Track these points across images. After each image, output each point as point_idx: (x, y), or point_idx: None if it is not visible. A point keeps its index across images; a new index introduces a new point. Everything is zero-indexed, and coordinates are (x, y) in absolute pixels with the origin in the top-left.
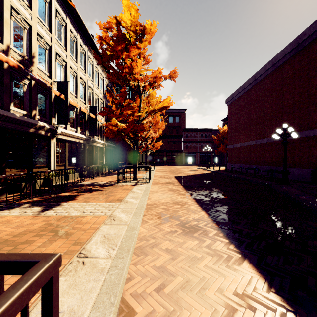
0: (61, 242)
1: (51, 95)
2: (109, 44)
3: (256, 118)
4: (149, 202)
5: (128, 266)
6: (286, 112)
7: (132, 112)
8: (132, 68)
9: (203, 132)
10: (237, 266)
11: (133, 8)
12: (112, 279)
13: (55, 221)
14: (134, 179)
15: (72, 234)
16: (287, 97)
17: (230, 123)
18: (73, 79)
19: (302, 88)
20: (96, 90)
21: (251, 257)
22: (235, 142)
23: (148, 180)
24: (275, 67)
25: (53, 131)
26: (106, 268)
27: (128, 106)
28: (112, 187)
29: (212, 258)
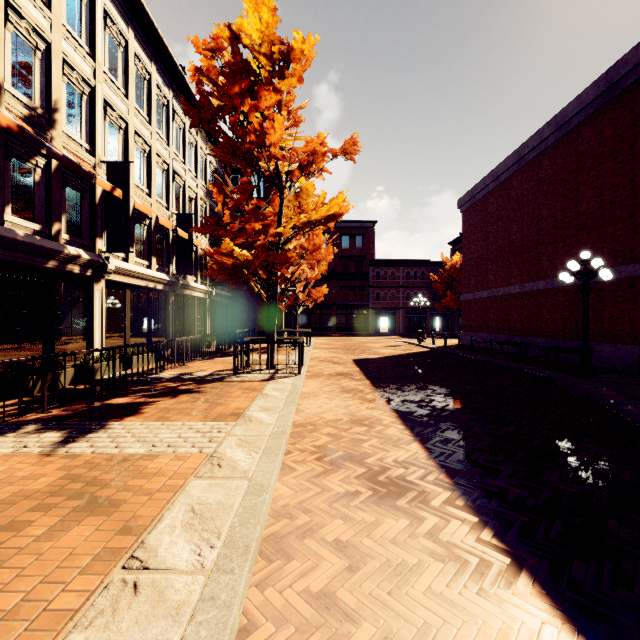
0: (91, 527)
1: (94, 190)
2: (215, 83)
3: (522, 238)
4: (299, 420)
5: (244, 593)
6: (585, 227)
7: (262, 225)
8: (264, 133)
9: (411, 266)
10: (504, 590)
11: (267, 6)
12: (200, 639)
13: (88, 468)
14: (270, 366)
15: (120, 502)
16: (588, 196)
17: (466, 249)
18: (142, 157)
19: (621, 176)
20: (191, 181)
21: (534, 564)
22: (478, 288)
23: (298, 368)
24: (561, 132)
25: (98, 265)
26: (188, 604)
27: (254, 213)
28: (221, 384)
29: (444, 568)
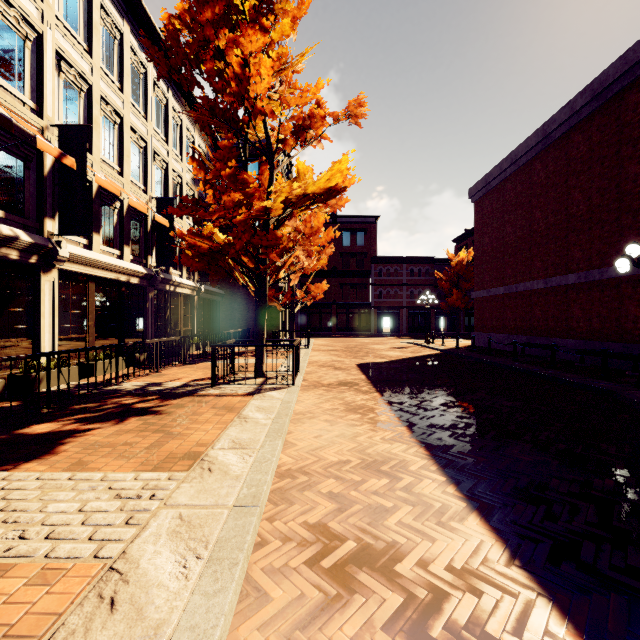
0: None
1: (42, 159)
2: (190, 27)
3: (547, 226)
4: (287, 464)
5: None
6: (631, 209)
7: (243, 195)
8: (246, 78)
9: (414, 263)
10: None
11: None
12: None
13: None
14: (258, 374)
15: None
16: (634, 172)
17: (479, 242)
18: (112, 128)
19: None
20: (175, 164)
21: None
22: (492, 284)
23: (292, 377)
24: (598, 101)
25: (46, 251)
26: None
27: (234, 180)
28: (191, 400)
29: None
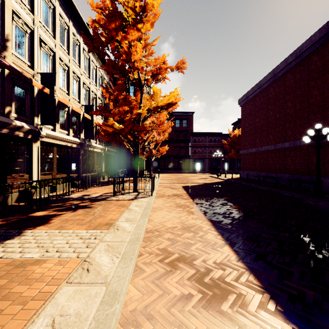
0: None
1: (33, 89)
2: (103, 27)
3: (275, 119)
4: (150, 227)
5: None
6: (313, 111)
7: (129, 107)
8: (130, 53)
9: (212, 136)
10: None
11: None
12: None
13: None
14: (135, 191)
15: None
16: (315, 94)
17: (243, 126)
18: (64, 72)
19: None
20: (93, 88)
21: None
22: (249, 147)
23: (151, 192)
24: (299, 59)
25: (35, 132)
26: None
27: (124, 100)
28: (105, 202)
29: None
